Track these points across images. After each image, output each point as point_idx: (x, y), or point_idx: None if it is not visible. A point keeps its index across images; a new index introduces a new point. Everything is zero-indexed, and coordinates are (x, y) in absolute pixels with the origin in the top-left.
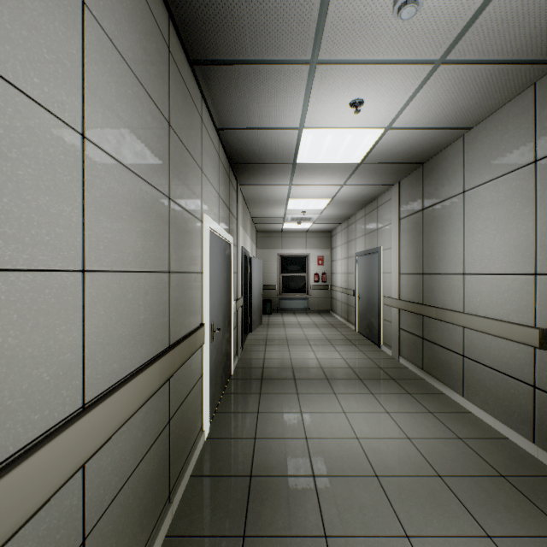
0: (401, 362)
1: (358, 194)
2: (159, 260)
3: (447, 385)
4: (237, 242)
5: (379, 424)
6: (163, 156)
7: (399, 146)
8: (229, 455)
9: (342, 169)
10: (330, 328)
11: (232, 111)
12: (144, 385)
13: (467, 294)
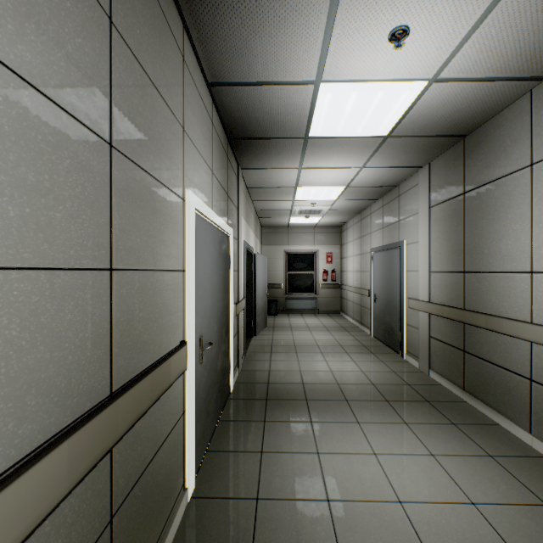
0: (432, 377)
1: (377, 180)
2: (81, 247)
3: (503, 414)
4: (237, 235)
5: (425, 476)
6: (94, 67)
7: (441, 109)
8: (220, 531)
9: (363, 146)
10: (342, 332)
11: (227, 53)
12: (8, 518)
13: (538, 299)
